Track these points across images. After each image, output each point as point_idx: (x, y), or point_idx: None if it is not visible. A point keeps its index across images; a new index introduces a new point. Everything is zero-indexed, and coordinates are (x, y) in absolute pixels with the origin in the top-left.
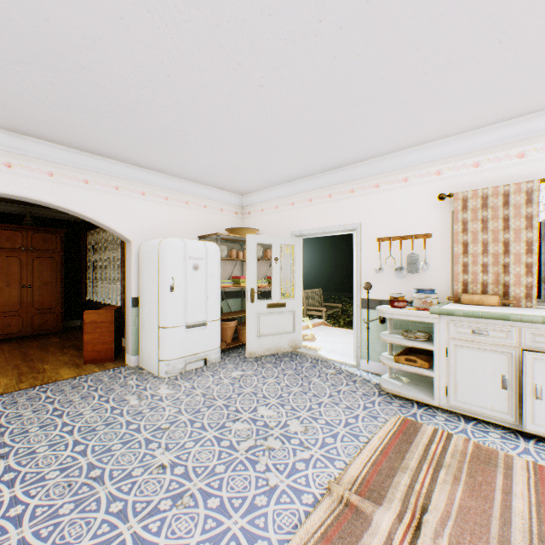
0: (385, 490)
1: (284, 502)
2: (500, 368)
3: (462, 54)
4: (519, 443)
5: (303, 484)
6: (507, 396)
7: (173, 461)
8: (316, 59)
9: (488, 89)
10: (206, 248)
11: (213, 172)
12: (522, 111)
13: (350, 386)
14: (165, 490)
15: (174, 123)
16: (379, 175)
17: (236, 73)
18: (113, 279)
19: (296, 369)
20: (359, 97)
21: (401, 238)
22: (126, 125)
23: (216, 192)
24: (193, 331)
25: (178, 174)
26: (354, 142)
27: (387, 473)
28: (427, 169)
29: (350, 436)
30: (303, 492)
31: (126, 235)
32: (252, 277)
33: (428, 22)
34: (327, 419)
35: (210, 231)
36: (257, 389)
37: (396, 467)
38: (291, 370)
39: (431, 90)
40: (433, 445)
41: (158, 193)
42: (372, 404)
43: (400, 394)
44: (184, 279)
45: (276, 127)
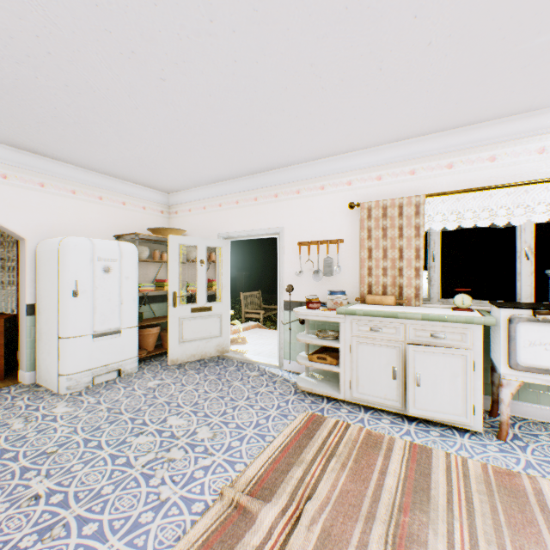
0: (277, 486)
1: (172, 515)
2: (391, 360)
3: (352, 75)
4: (403, 426)
5: (197, 493)
6: (397, 385)
7: (51, 489)
8: (216, 59)
9: (380, 111)
10: (120, 248)
11: (129, 166)
12: (411, 134)
13: (269, 387)
14: (33, 525)
15: (70, 107)
16: (300, 182)
17: (131, 61)
18: (10, 283)
19: (220, 373)
20: (268, 104)
21: (318, 243)
22: (6, 103)
23: (137, 189)
24: (104, 340)
25: (87, 165)
26: (273, 148)
27: (283, 469)
28: (341, 179)
29: (257, 437)
30: (195, 501)
31: (18, 232)
32: (175, 280)
33: (316, 41)
34: (239, 422)
35: (130, 230)
36: (172, 398)
37: (293, 462)
38: (214, 375)
39: (332, 105)
40: (331, 437)
41: (63, 186)
42: (286, 403)
43: (313, 391)
44: (91, 283)
45: (189, 124)
